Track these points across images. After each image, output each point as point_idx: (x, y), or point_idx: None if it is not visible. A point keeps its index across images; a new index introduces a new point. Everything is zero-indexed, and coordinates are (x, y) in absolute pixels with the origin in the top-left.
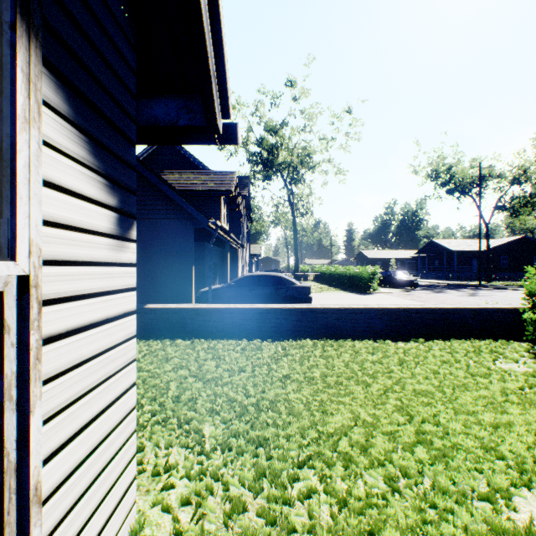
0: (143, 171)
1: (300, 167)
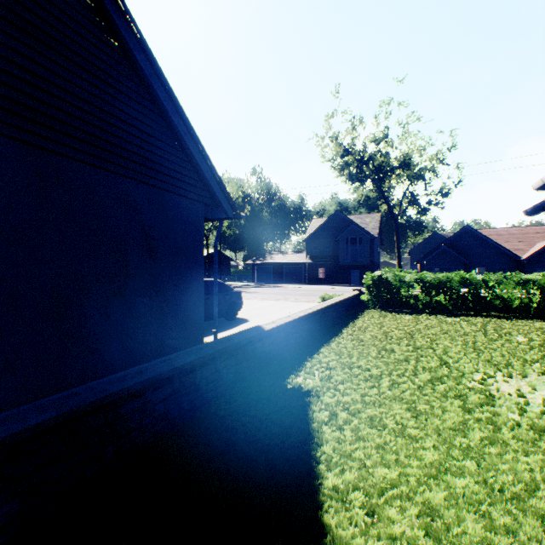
0: (166, 101)
1: None
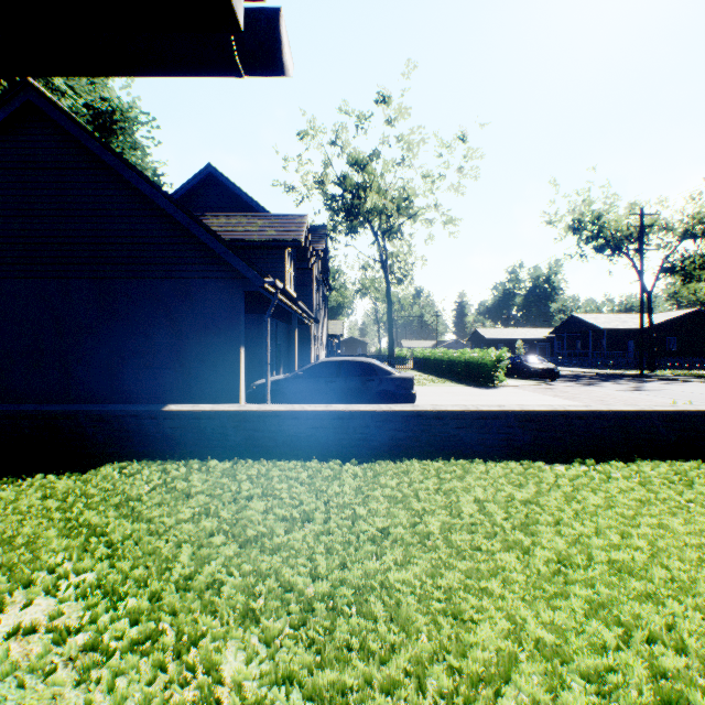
0: (167, 206)
1: (396, 216)
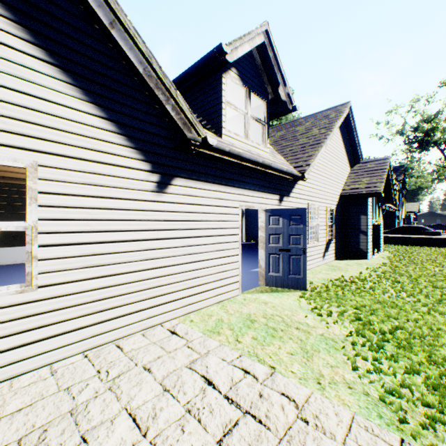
0: None
1: None
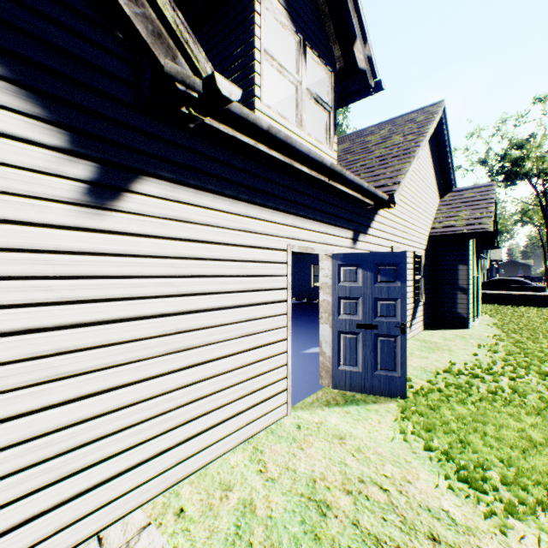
0: None
1: None
